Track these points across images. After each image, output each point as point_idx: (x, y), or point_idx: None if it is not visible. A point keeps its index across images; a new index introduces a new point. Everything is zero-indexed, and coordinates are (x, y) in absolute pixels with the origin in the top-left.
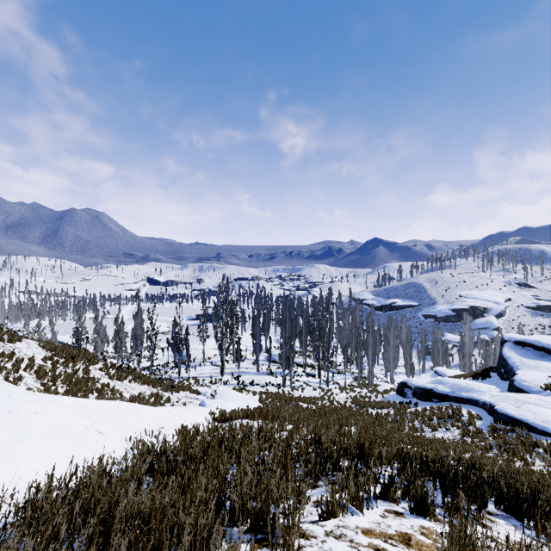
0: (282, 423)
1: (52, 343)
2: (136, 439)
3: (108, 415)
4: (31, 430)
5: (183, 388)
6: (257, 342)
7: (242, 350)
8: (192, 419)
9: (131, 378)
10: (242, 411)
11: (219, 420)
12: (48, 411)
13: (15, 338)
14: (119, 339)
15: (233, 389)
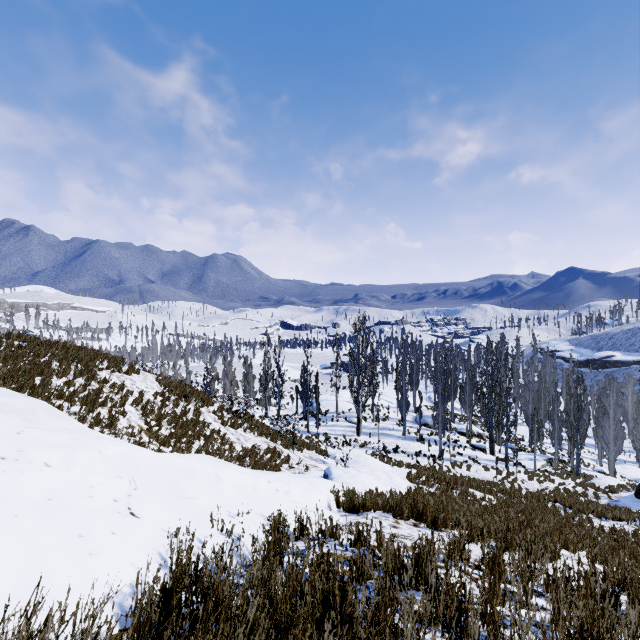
0: (460, 543)
1: (168, 378)
2: (170, 544)
3: (168, 479)
4: (7, 496)
5: (308, 446)
6: (403, 397)
7: (383, 407)
8: (303, 499)
9: (246, 426)
10: (381, 498)
11: (345, 507)
12: (70, 464)
13: (132, 370)
14: (247, 383)
15: (372, 455)
